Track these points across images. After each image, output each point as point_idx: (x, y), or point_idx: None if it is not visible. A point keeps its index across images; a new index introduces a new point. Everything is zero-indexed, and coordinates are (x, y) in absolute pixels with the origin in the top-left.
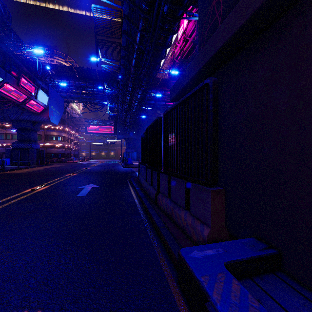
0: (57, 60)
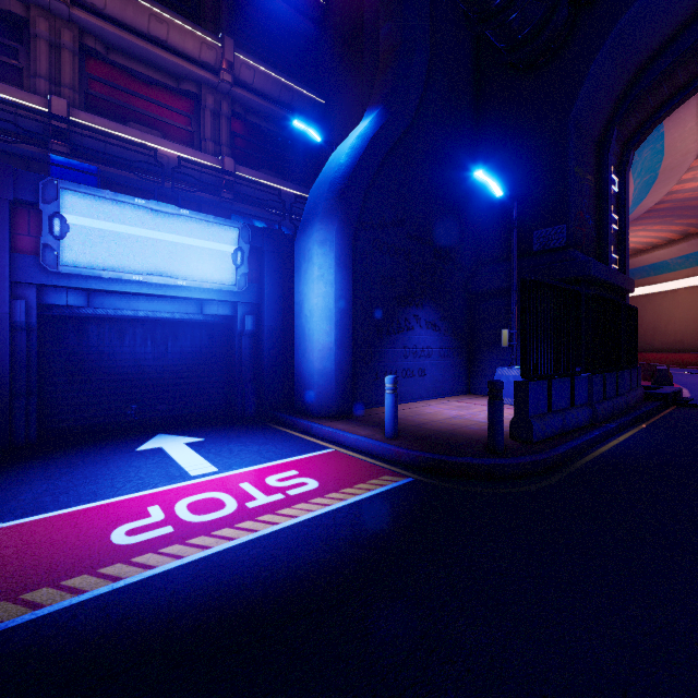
0: None
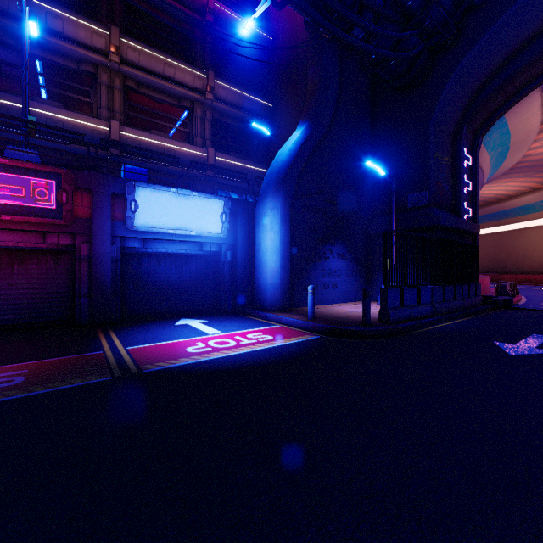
0: None
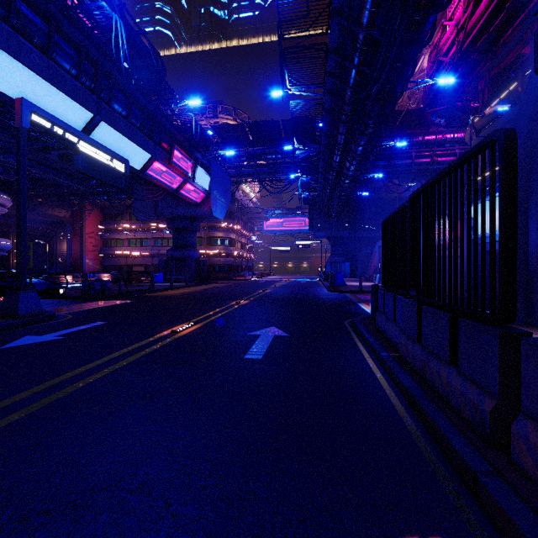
0: (223, 119)
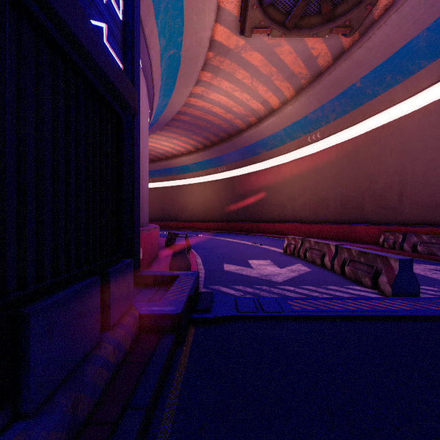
0: None
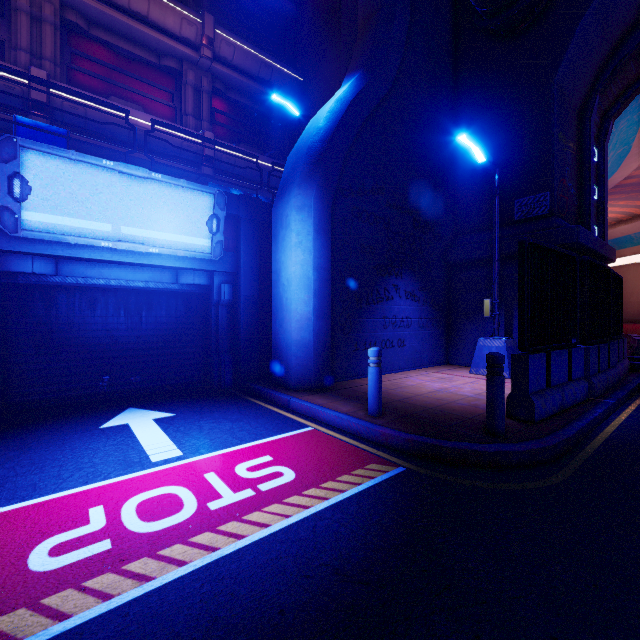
0: None
